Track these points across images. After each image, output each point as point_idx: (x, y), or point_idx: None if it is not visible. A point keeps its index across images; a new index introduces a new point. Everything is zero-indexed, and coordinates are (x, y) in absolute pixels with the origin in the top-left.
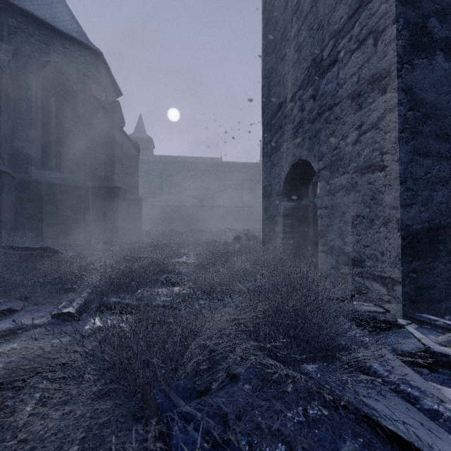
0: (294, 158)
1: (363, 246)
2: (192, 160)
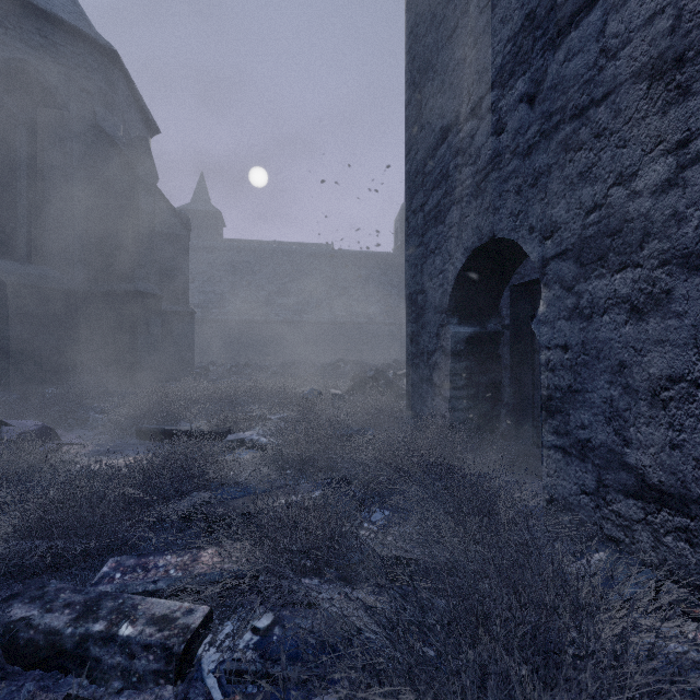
0: (477, 237)
1: (697, 463)
2: (285, 247)
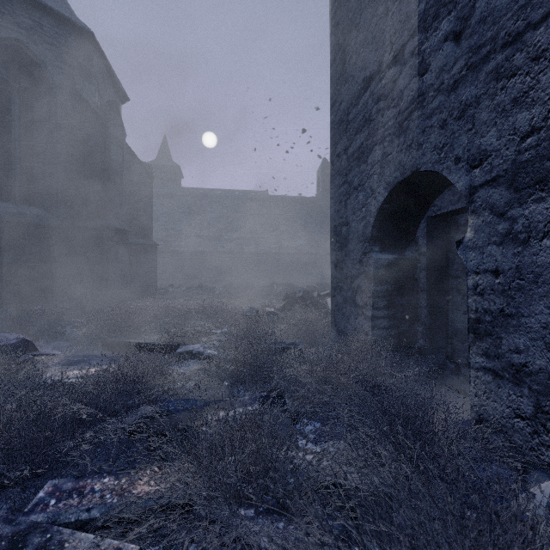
0: (399, 172)
1: None
2: (230, 193)
